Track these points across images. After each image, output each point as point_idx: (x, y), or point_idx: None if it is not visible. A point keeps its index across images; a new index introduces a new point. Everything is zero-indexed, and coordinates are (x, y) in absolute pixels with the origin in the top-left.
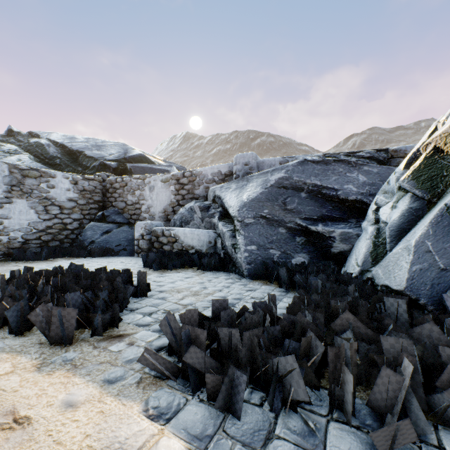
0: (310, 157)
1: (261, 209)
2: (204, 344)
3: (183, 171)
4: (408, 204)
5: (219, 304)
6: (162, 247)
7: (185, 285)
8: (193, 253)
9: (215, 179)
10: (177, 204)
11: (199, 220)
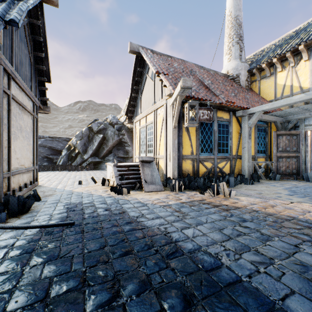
0: (48, 138)
1: None
2: None
3: None
4: (66, 152)
5: None
6: None
7: None
8: None
9: None
10: None
11: None
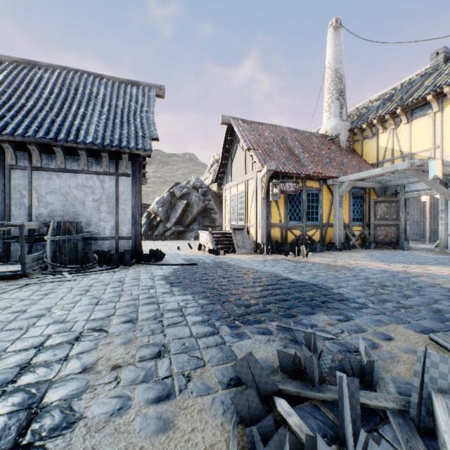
0: None
1: None
2: None
3: None
4: (145, 221)
5: None
6: None
7: None
8: None
9: None
10: None
11: None
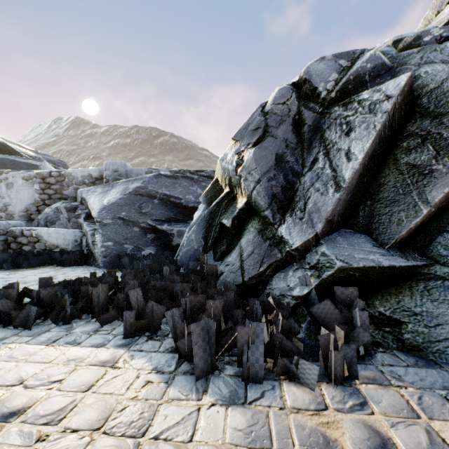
0: (164, 172)
1: (119, 212)
2: (15, 298)
3: (50, 171)
4: (201, 212)
5: (46, 280)
6: (22, 247)
7: (36, 278)
8: (56, 252)
9: (86, 182)
10: (43, 204)
11: (66, 220)
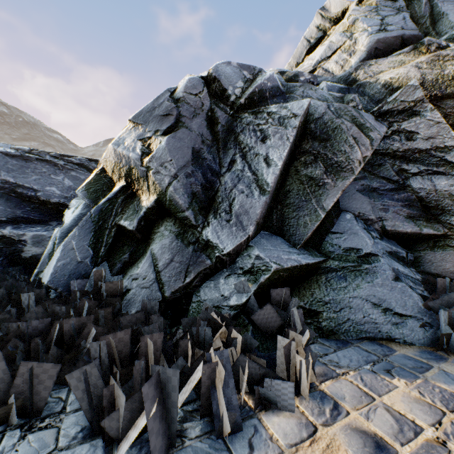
0: (3, 147)
1: None
2: None
3: None
4: (81, 210)
5: None
6: None
7: None
8: None
9: None
10: None
11: None
